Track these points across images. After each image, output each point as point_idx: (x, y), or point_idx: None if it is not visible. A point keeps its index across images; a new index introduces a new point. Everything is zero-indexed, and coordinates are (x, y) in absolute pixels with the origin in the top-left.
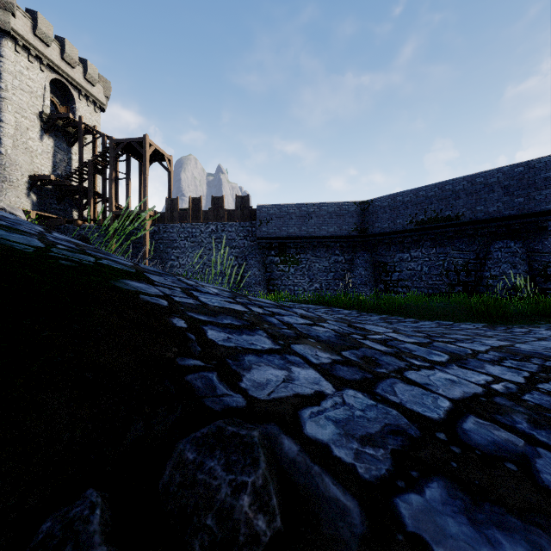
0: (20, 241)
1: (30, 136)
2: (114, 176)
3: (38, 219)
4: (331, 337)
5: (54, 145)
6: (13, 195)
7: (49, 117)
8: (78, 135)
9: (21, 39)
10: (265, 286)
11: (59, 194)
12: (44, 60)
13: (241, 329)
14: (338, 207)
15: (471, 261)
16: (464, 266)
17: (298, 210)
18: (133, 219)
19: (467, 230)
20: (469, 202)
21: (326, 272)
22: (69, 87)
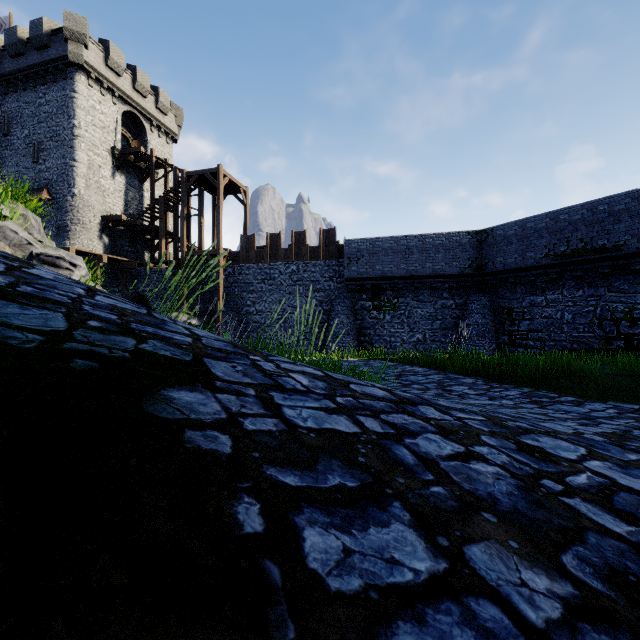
0: (29, 324)
1: (102, 174)
2: (186, 212)
3: (110, 262)
4: (514, 498)
5: (126, 183)
6: (86, 238)
7: (121, 153)
8: (150, 170)
9: (94, 71)
10: (355, 336)
11: (131, 235)
12: (116, 92)
13: (362, 503)
14: (447, 239)
15: (637, 306)
16: (626, 313)
17: (395, 244)
18: (205, 260)
19: (631, 264)
20: (635, 227)
21: (431, 320)
22: (141, 118)
